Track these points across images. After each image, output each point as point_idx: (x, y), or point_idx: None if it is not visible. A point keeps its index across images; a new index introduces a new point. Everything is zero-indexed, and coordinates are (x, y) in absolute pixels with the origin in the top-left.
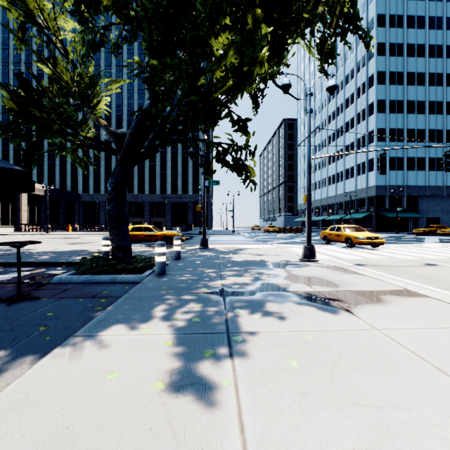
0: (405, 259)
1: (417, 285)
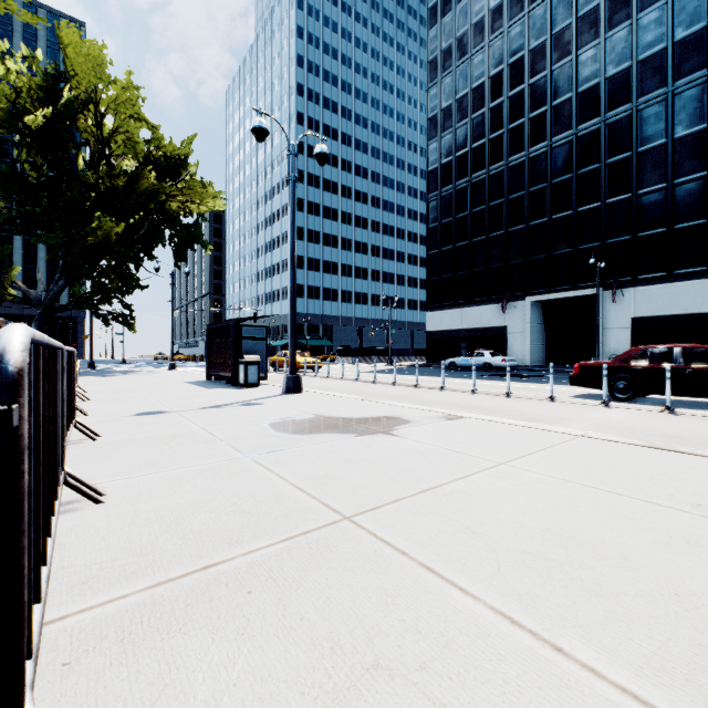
0: None
1: None
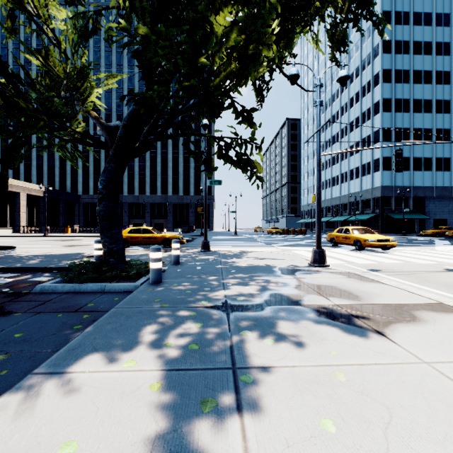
0: (421, 263)
1: (446, 295)
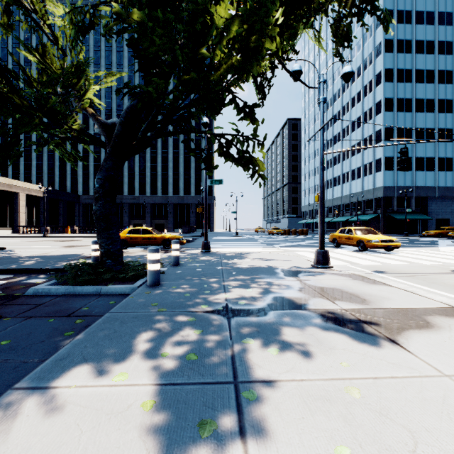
0: (427, 264)
1: None
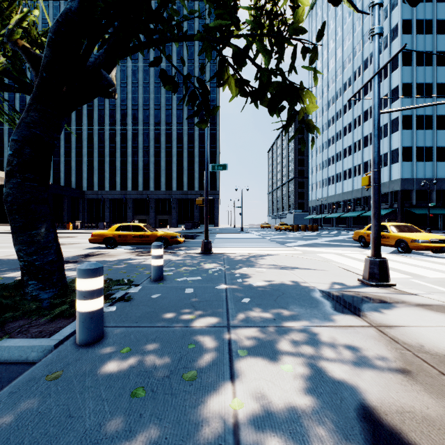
0: None
1: None
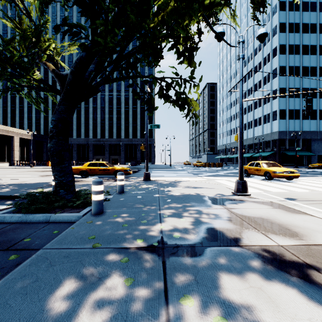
0: None
1: None
